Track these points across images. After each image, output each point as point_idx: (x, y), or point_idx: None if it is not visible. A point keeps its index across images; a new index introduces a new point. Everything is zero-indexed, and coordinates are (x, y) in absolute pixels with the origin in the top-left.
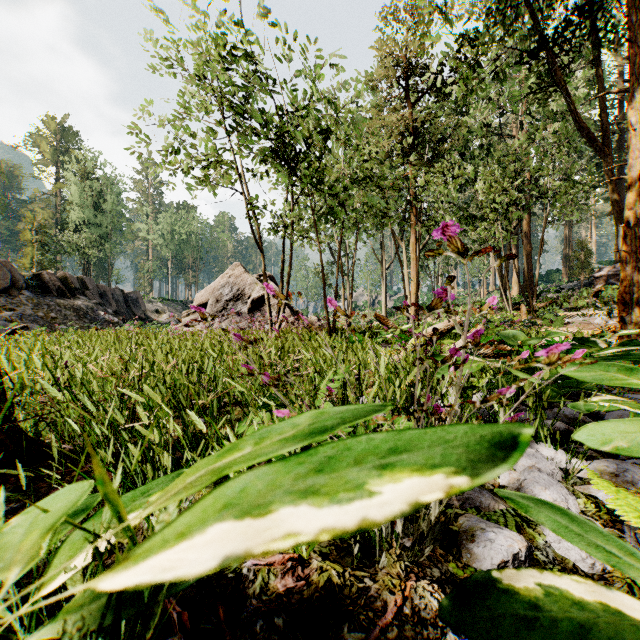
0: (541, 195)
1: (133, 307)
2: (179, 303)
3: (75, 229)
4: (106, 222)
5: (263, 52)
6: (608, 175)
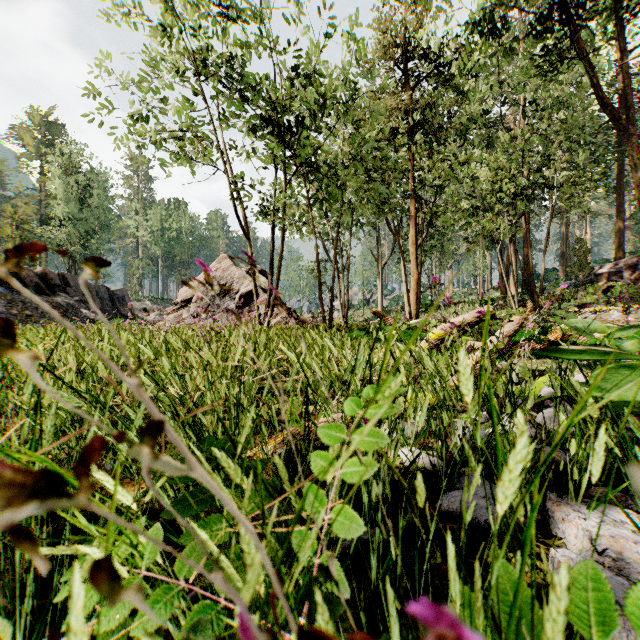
0: (549, 184)
1: (119, 305)
2: (169, 302)
3: (60, 225)
4: (92, 217)
5: (248, 2)
6: (632, 156)
